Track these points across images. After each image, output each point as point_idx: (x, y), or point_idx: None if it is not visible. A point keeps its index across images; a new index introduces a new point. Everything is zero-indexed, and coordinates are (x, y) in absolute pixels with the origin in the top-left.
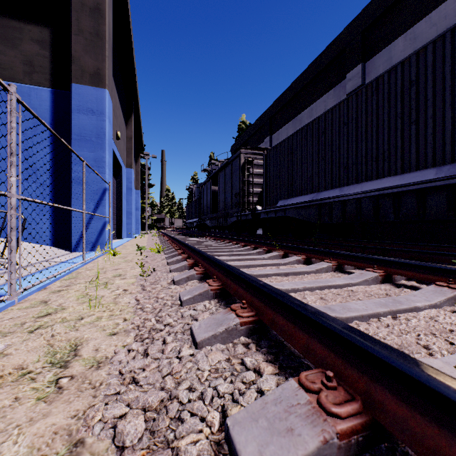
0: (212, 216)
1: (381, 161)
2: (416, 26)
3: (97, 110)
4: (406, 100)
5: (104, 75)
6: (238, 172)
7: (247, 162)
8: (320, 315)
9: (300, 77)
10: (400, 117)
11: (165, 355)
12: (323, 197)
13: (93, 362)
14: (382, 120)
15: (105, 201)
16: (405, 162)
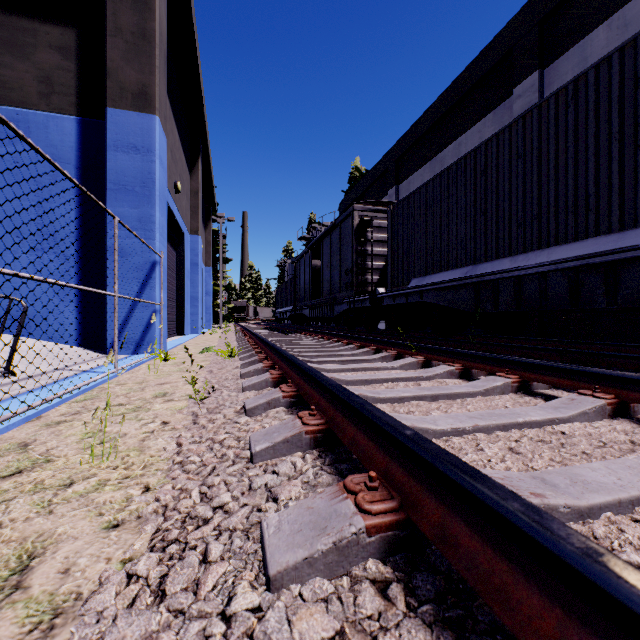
0: (312, 303)
1: (583, 212)
2: (628, 6)
3: (143, 146)
4: (628, 109)
5: (153, 95)
6: (350, 238)
7: (363, 222)
8: (614, 571)
9: (441, 97)
10: (617, 138)
11: (197, 607)
12: (484, 271)
13: (45, 611)
14: (584, 145)
15: (155, 280)
16: (627, 212)
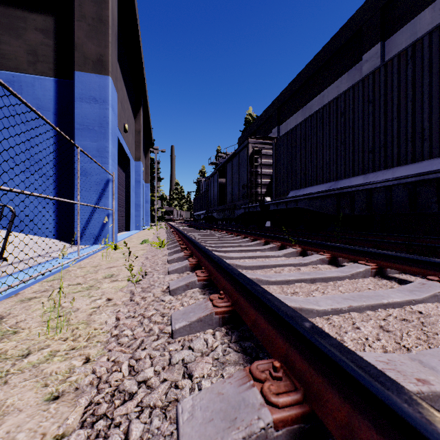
0: (219, 209)
1: (419, 141)
2: None
3: (100, 98)
4: None
5: (107, 62)
6: (245, 163)
7: (255, 152)
8: None
9: (310, 63)
10: None
11: None
12: (343, 185)
13: None
14: (420, 92)
15: (108, 192)
16: None
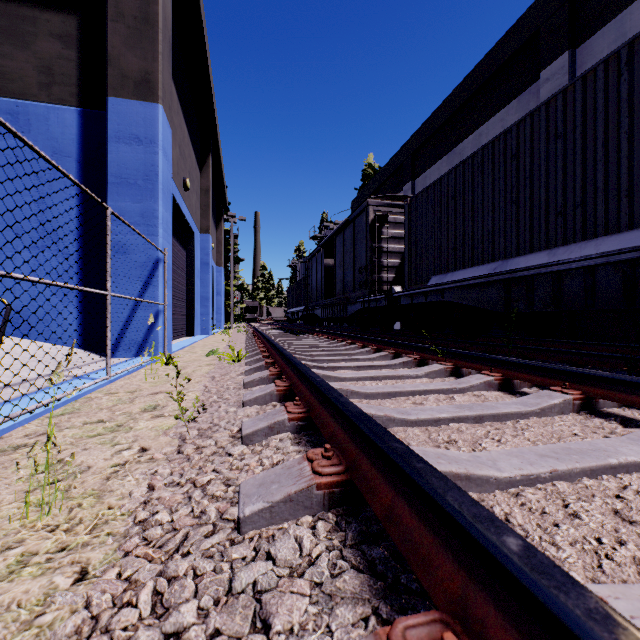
0: (325, 303)
1: (639, 195)
2: None
3: (146, 136)
4: None
5: (156, 83)
6: (364, 235)
7: (378, 218)
8: None
9: (460, 86)
10: None
11: None
12: (516, 266)
13: None
14: None
15: (158, 278)
16: None
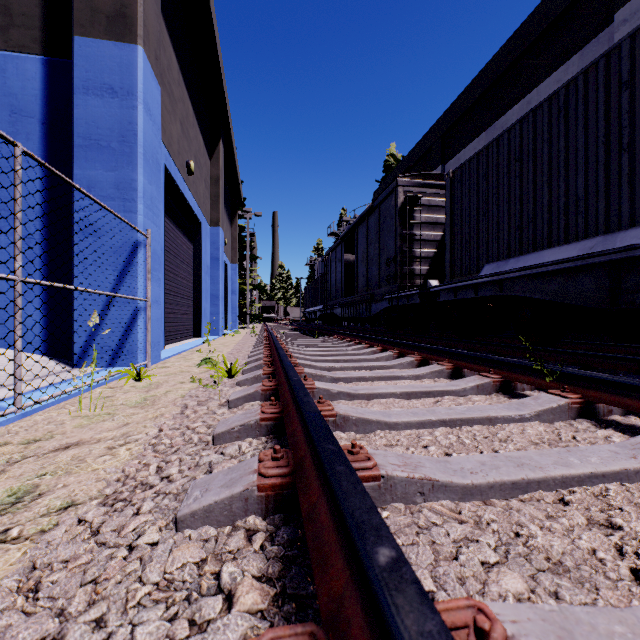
0: (345, 301)
1: None
2: None
3: (122, 86)
4: None
5: (134, 18)
6: (392, 221)
7: (409, 200)
8: None
9: (503, 49)
10: None
11: None
12: (634, 241)
13: None
14: None
15: (137, 267)
16: None
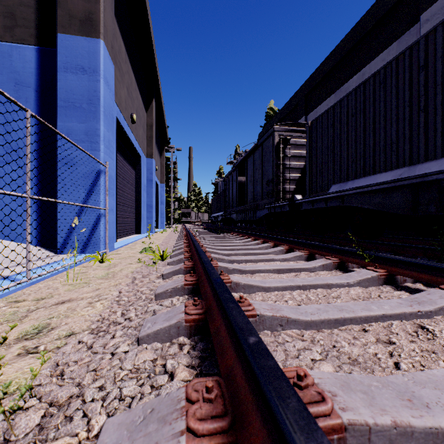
0: (239, 209)
1: None
2: None
3: (90, 67)
4: None
5: (98, 21)
6: (270, 155)
7: (282, 141)
8: None
9: (346, 37)
10: None
11: None
12: (427, 171)
13: None
14: None
15: (100, 187)
16: None
